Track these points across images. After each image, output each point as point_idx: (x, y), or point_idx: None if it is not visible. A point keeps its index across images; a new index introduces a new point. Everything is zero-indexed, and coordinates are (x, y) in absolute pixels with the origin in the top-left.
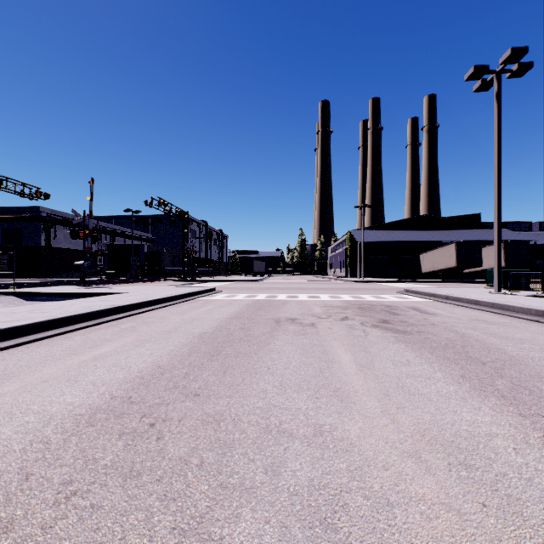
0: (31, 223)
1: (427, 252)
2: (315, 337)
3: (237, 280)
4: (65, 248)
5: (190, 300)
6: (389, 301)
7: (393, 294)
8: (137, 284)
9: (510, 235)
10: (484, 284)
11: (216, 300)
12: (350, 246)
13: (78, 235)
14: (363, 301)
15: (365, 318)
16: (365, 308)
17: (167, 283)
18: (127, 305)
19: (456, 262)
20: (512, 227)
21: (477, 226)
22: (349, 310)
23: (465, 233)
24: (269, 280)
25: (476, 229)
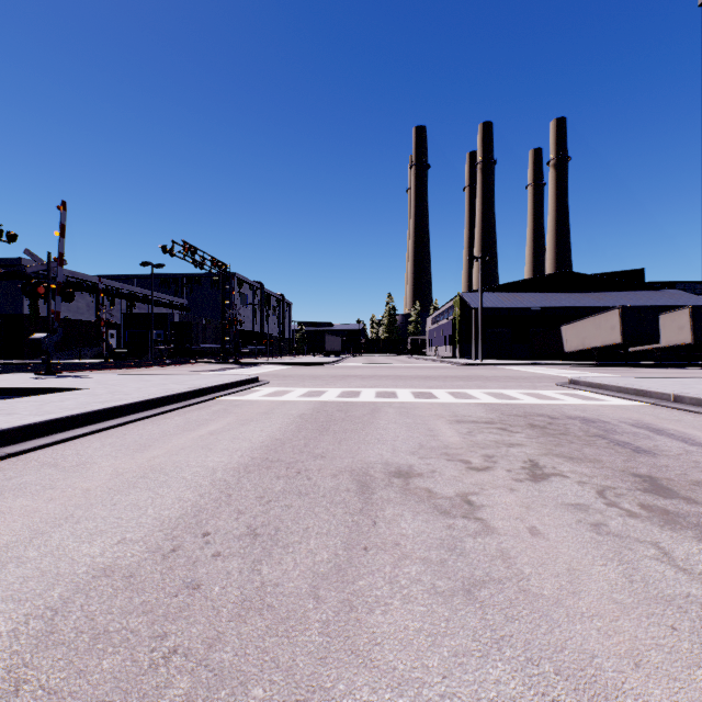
0: (9, 281)
1: (574, 323)
2: (528, 620)
3: (300, 363)
4: (61, 318)
5: (199, 403)
6: (570, 405)
7: (555, 389)
8: (149, 369)
9: (688, 298)
10: (666, 369)
11: (246, 403)
12: (460, 315)
13: (35, 292)
14: (520, 405)
15: (587, 468)
16: (546, 426)
17: (197, 367)
18: (12, 428)
19: (620, 336)
20: (684, 289)
21: (638, 287)
22: (519, 435)
23: (623, 296)
24: (347, 363)
25: (637, 291)
